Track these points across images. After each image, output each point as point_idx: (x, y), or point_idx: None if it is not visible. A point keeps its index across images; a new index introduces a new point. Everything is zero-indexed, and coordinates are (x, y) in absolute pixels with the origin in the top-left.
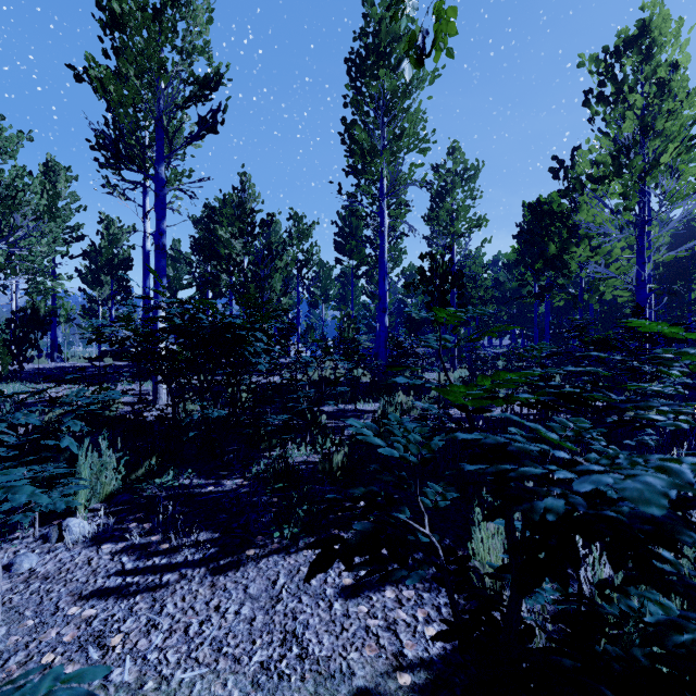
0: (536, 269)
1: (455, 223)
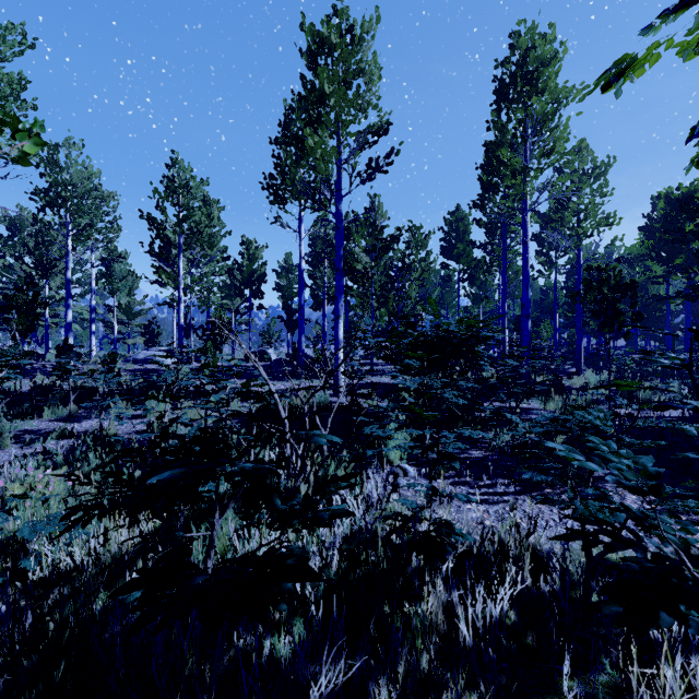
0: (670, 263)
1: (581, 223)
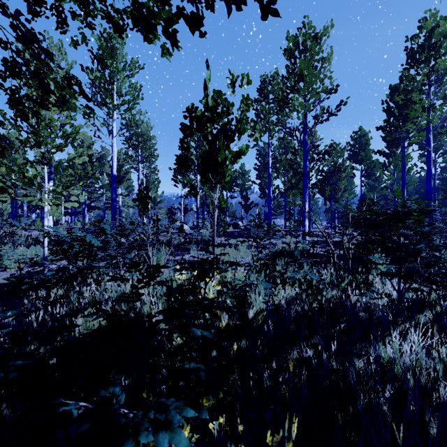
0: None
1: None
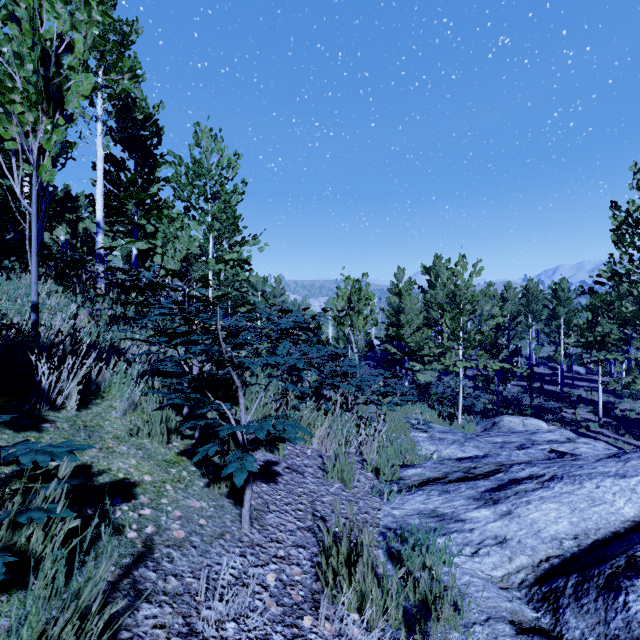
0: None
1: None
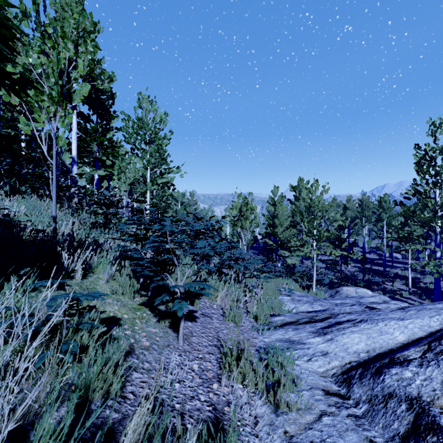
0: None
1: None
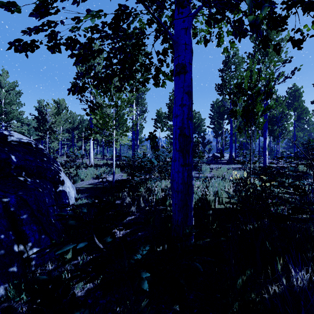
0: None
1: None
